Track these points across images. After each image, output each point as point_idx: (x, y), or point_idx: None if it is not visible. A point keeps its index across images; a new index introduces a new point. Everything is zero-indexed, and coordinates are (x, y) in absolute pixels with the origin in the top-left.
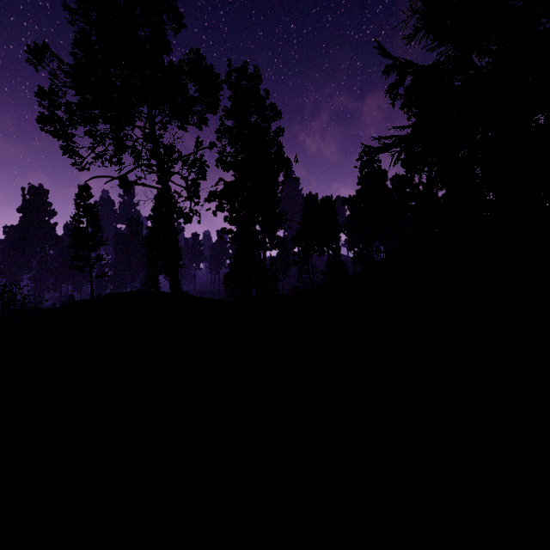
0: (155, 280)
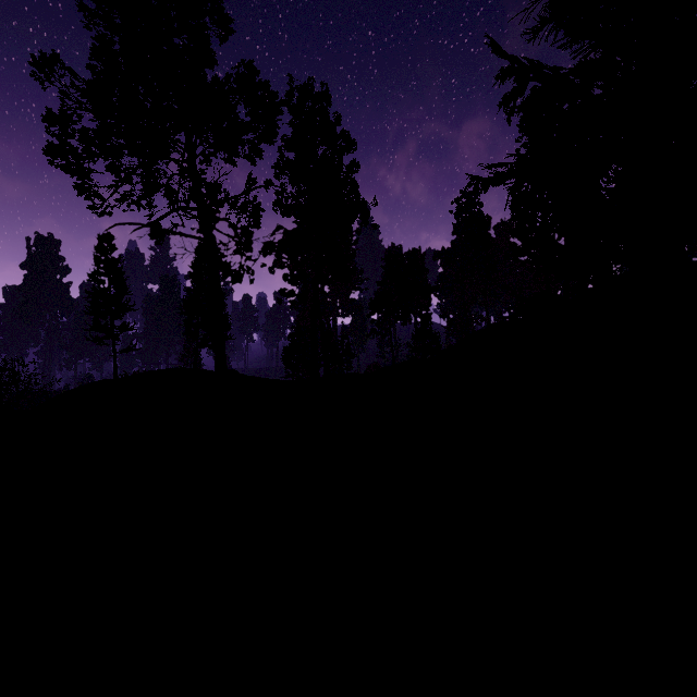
0: (196, 355)
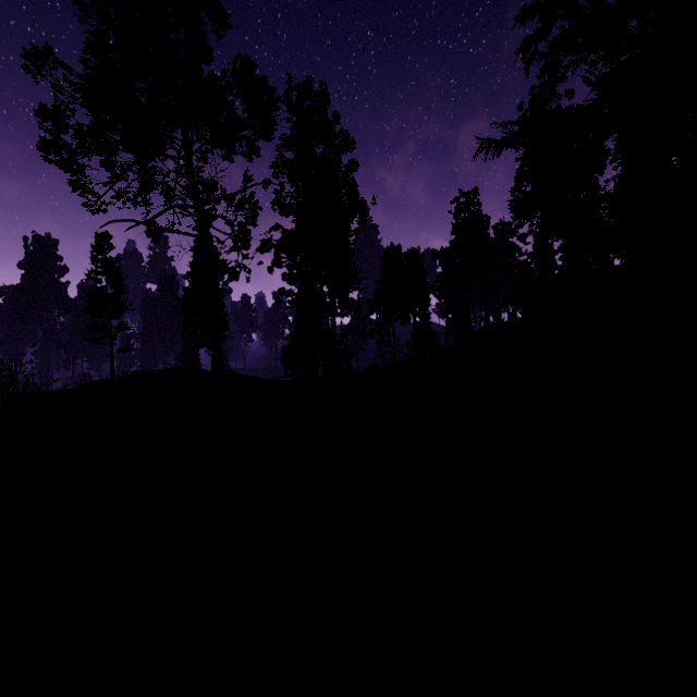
0: (194, 355)
